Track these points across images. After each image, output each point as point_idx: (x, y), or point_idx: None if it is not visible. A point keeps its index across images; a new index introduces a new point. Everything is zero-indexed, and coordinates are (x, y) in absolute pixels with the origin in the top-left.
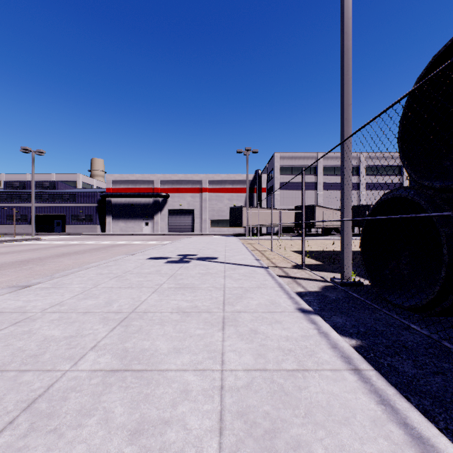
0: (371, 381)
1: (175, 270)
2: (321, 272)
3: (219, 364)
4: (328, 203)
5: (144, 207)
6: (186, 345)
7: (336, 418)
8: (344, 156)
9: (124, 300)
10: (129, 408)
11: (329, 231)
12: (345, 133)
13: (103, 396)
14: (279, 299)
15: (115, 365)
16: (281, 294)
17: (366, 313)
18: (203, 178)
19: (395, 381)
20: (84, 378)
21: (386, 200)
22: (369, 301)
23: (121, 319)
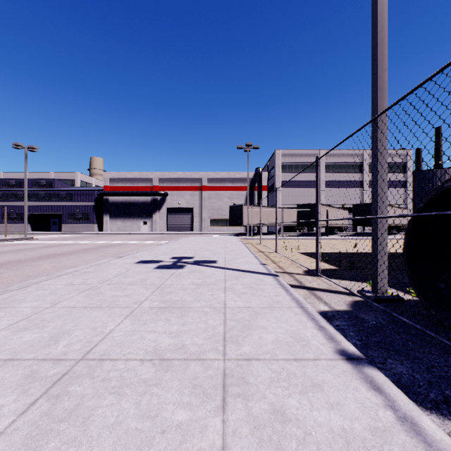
0: None
1: (165, 279)
2: (341, 281)
3: None
4: (330, 201)
5: (142, 205)
6: None
7: None
8: (377, 135)
9: (79, 332)
10: None
11: (332, 230)
12: (379, 106)
13: None
14: (305, 331)
15: None
16: (305, 321)
17: (435, 355)
18: (202, 175)
19: None
20: None
21: (449, 189)
22: (425, 328)
23: (56, 378)
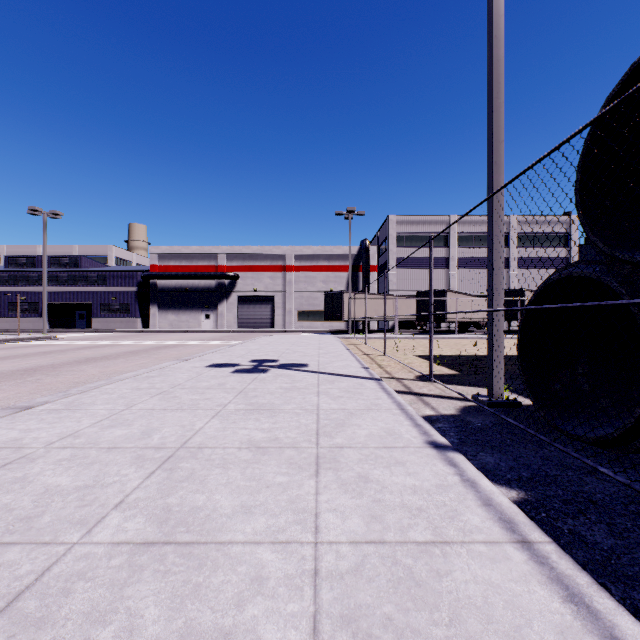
0: (549, 561)
1: (247, 384)
2: (458, 387)
3: (312, 532)
4: (464, 287)
5: (204, 292)
6: (261, 500)
7: (500, 628)
8: (493, 216)
9: (169, 429)
10: (167, 608)
11: (466, 327)
12: (495, 183)
13: (128, 588)
14: (400, 428)
15: (149, 534)
16: (402, 420)
17: (529, 449)
18: (287, 251)
19: (583, 559)
20: (100, 556)
21: (556, 281)
22: (531, 429)
23: (163, 459)
